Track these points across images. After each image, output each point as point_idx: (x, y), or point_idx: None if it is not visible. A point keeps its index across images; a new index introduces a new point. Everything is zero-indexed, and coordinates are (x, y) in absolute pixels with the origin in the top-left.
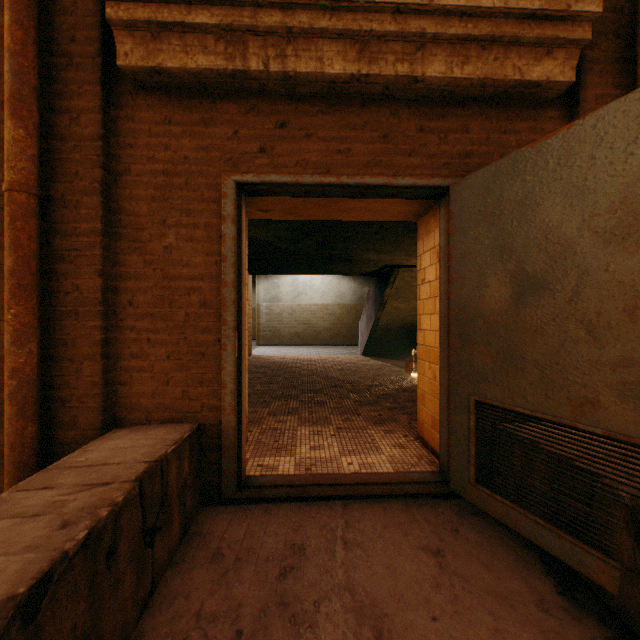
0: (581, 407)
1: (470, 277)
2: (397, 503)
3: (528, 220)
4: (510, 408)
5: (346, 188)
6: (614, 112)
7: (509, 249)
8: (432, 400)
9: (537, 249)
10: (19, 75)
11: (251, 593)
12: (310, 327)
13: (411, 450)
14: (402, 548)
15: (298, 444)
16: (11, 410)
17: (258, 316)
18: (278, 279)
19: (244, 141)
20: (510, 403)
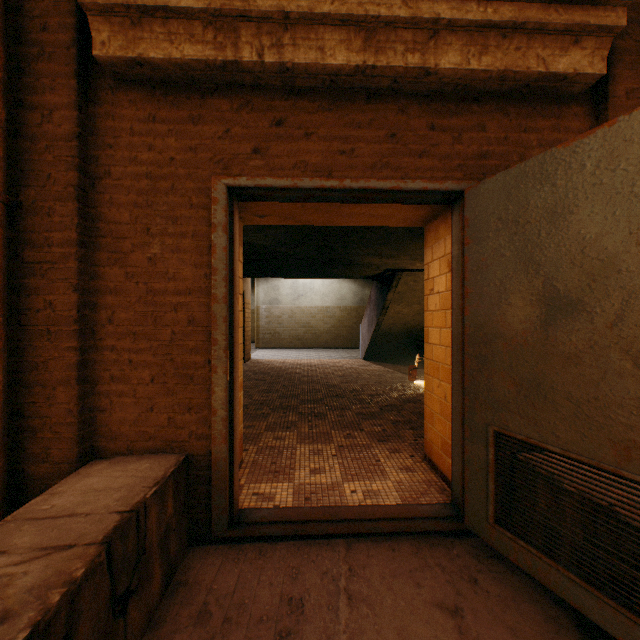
0: (627, 452)
1: (488, 292)
2: (406, 542)
3: (559, 231)
4: (537, 444)
5: (349, 192)
6: None
7: (536, 263)
8: (442, 421)
9: (571, 264)
10: None
11: None
12: (310, 330)
13: (419, 474)
14: (414, 605)
15: (297, 466)
16: None
17: (257, 319)
18: (278, 281)
19: (237, 141)
20: (537, 438)
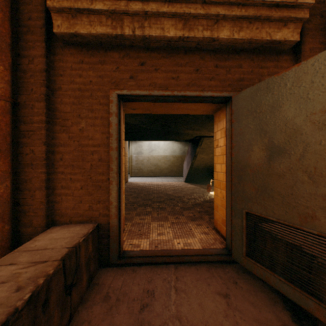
0: (305, 218)
1: (243, 145)
2: (204, 266)
3: (275, 115)
4: (265, 217)
5: (176, 97)
6: (324, 57)
7: (264, 131)
8: (222, 209)
9: (280, 131)
10: (0, 37)
11: (124, 320)
12: (158, 167)
13: (211, 235)
14: (207, 293)
15: (151, 232)
16: None
17: (131, 161)
18: (141, 142)
19: (122, 72)
20: (265, 214)
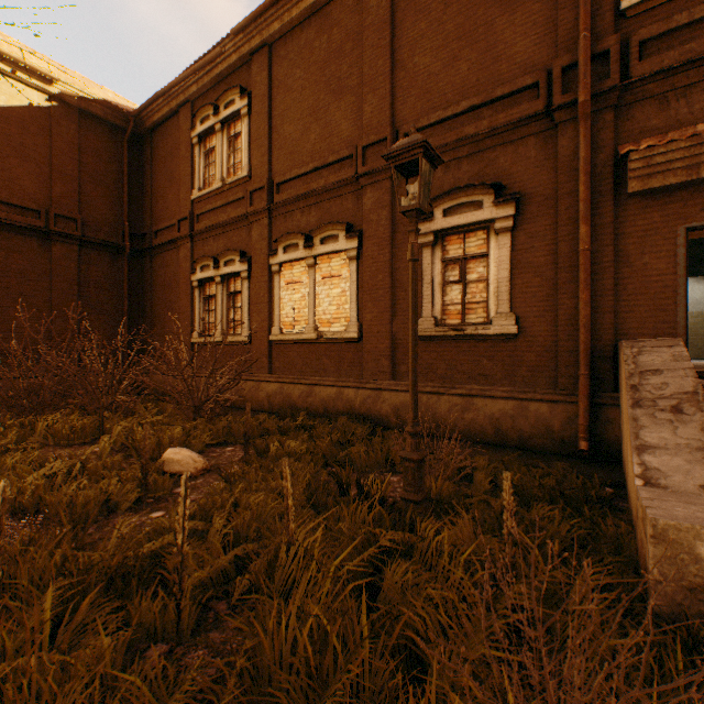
0: None
1: None
2: None
3: None
4: None
5: None
6: None
7: None
8: None
9: None
10: (586, 208)
11: None
12: None
13: None
14: None
15: None
16: (583, 330)
17: None
18: None
19: (689, 208)
20: None
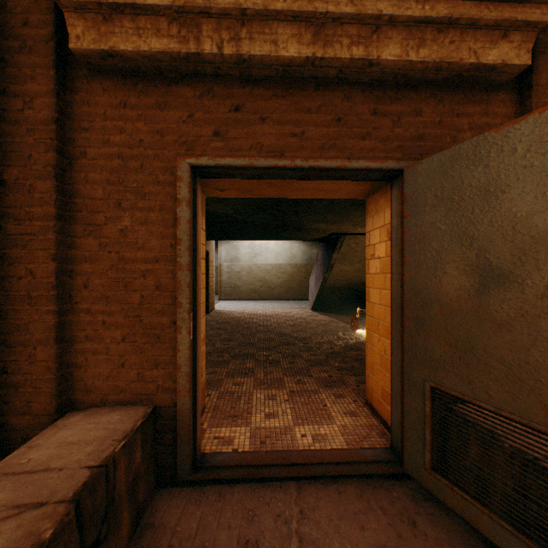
0: None
1: (425, 261)
2: (351, 485)
3: (492, 208)
4: (471, 401)
5: (300, 171)
6: None
7: (470, 237)
8: (382, 372)
9: (502, 239)
10: None
11: None
12: (265, 284)
13: (361, 418)
14: (360, 547)
15: (253, 411)
16: None
17: (220, 274)
18: (237, 242)
19: (199, 124)
20: (471, 396)
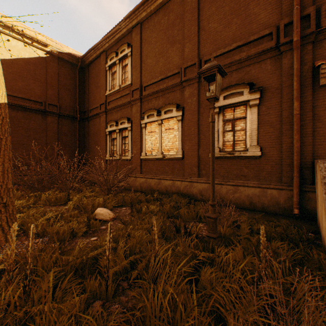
0: None
1: None
2: None
3: None
4: None
5: None
6: None
7: None
8: None
9: None
10: (297, 93)
11: None
12: None
13: None
14: None
15: None
16: (296, 154)
17: None
18: None
19: None
20: None
